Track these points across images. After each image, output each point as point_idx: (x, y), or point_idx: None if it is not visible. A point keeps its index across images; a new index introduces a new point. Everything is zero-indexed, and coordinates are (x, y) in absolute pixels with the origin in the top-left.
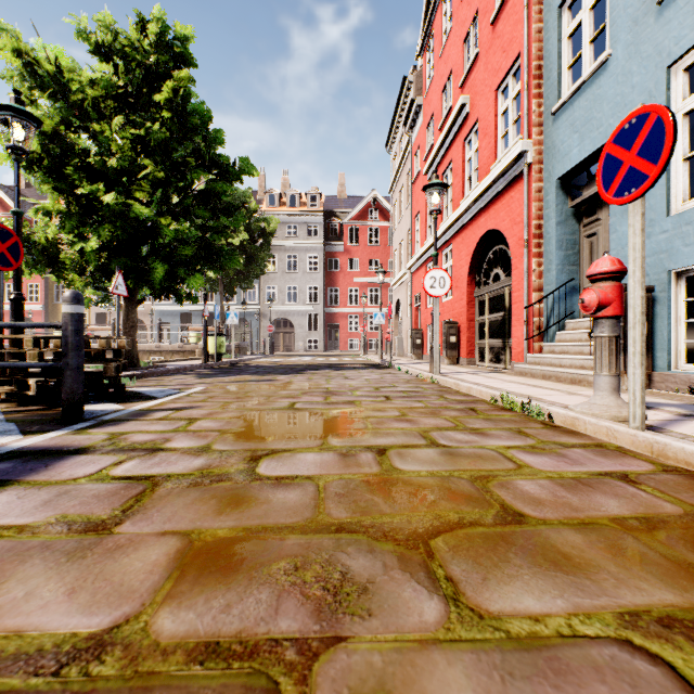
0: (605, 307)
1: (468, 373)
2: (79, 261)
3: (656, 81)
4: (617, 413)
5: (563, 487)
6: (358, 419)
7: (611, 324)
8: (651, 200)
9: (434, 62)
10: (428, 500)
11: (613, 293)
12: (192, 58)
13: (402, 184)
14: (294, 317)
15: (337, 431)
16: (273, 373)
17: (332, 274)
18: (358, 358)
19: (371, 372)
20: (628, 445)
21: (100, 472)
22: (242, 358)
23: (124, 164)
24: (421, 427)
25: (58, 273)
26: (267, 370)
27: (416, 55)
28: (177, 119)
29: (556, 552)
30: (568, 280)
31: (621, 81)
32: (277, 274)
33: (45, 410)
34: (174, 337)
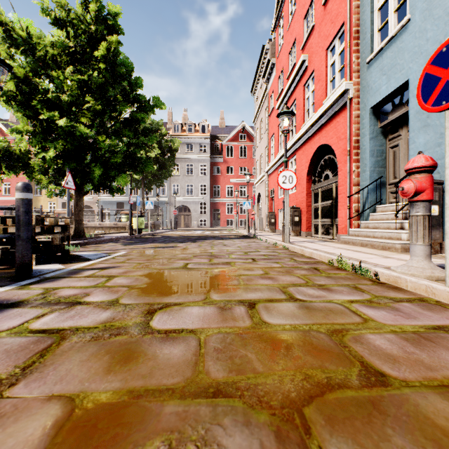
0: (420, 193)
1: (308, 242)
2: (44, 166)
3: (445, 34)
4: (431, 274)
5: (409, 342)
6: (233, 276)
7: (424, 206)
8: (441, 119)
9: (283, 34)
10: (295, 356)
11: (426, 182)
12: (120, 28)
13: (262, 117)
14: (191, 204)
15: (217, 286)
16: (175, 242)
17: (215, 177)
18: (232, 231)
19: (241, 241)
20: (446, 300)
21: (22, 325)
22: (156, 231)
23: (72, 98)
24: (280, 284)
25: (28, 174)
26: (171, 239)
27: (271, 31)
28: (110, 70)
29: (433, 426)
30: (378, 177)
31: (418, 37)
32: (179, 177)
33: (6, 269)
34: (112, 218)
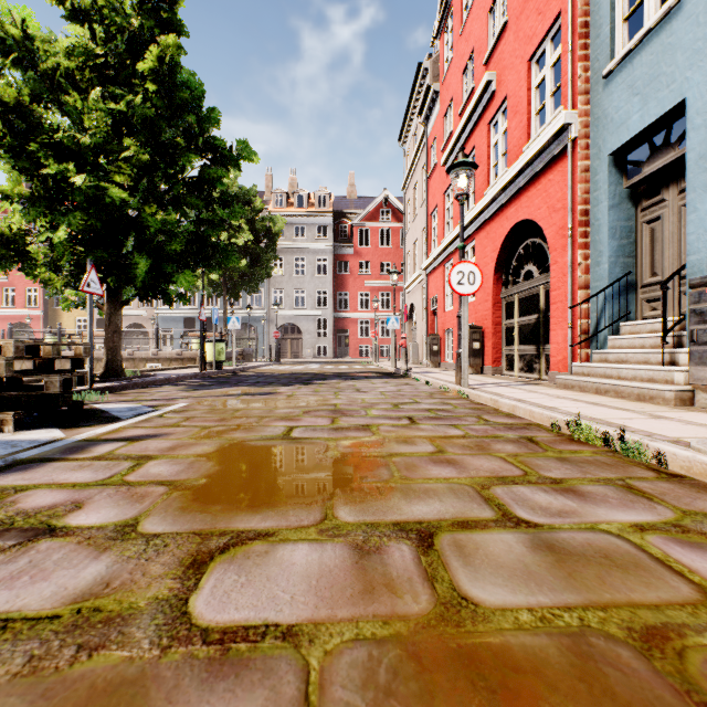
0: None
1: (501, 385)
2: (53, 257)
3: None
4: None
5: None
6: (377, 458)
7: None
8: None
9: (453, 42)
10: None
11: None
12: (182, 24)
13: (417, 180)
14: (302, 322)
15: (348, 484)
16: (275, 384)
17: (341, 278)
18: (369, 365)
19: (385, 383)
20: None
21: None
22: (245, 366)
23: (97, 140)
24: (473, 477)
25: (27, 270)
26: (268, 380)
27: (432, 41)
28: (164, 95)
29: None
30: (623, 274)
31: (704, 22)
32: (284, 278)
33: None
34: (177, 344)
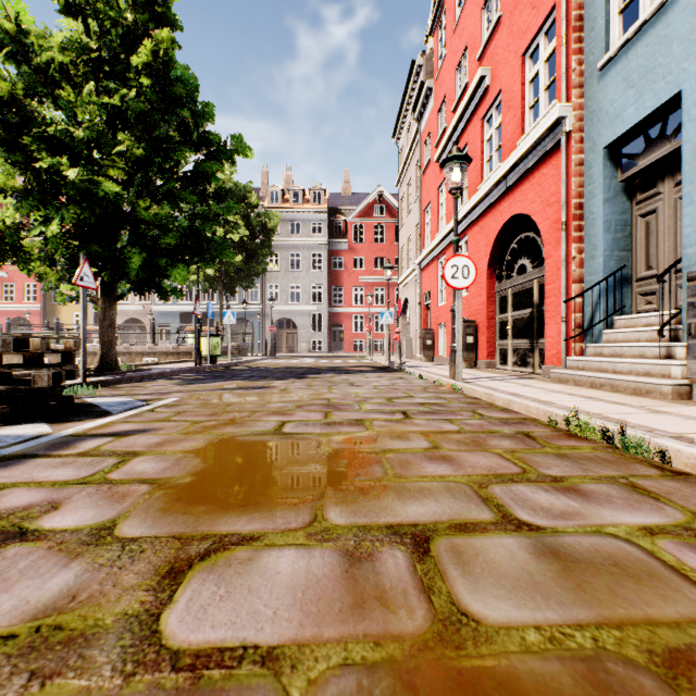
0: None
1: (495, 379)
2: (48, 251)
3: None
4: None
5: None
6: (371, 454)
7: None
8: None
9: (446, 38)
10: None
11: None
12: (176, 19)
13: (410, 176)
14: (297, 317)
15: (340, 482)
16: (269, 378)
17: (336, 273)
18: (363, 360)
19: (379, 377)
20: None
21: None
22: (240, 360)
23: (91, 134)
24: (470, 475)
25: (21, 264)
26: (263, 374)
27: (426, 38)
28: (159, 89)
29: None
30: (618, 268)
31: None
32: (279, 273)
33: None
34: (174, 338)
